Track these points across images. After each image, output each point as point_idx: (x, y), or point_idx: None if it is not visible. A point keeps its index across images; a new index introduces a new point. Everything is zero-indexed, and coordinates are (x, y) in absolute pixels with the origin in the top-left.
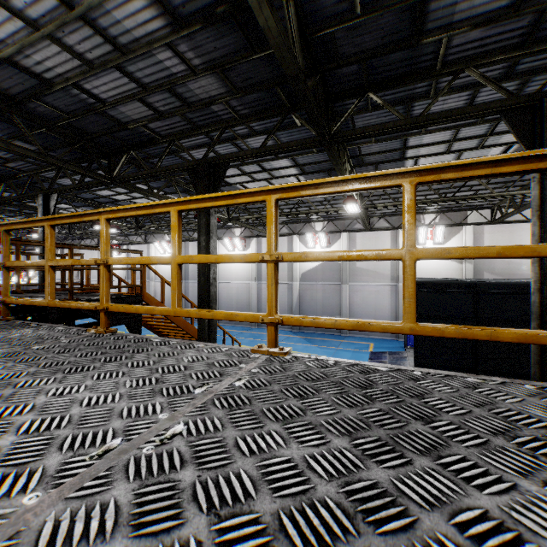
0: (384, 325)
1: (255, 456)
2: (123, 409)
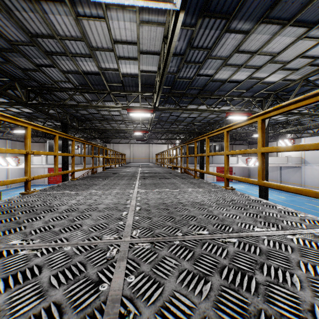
0: (54, 174)
1: (100, 187)
2: (87, 194)
